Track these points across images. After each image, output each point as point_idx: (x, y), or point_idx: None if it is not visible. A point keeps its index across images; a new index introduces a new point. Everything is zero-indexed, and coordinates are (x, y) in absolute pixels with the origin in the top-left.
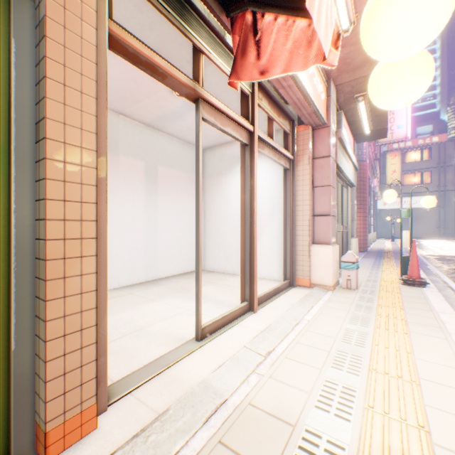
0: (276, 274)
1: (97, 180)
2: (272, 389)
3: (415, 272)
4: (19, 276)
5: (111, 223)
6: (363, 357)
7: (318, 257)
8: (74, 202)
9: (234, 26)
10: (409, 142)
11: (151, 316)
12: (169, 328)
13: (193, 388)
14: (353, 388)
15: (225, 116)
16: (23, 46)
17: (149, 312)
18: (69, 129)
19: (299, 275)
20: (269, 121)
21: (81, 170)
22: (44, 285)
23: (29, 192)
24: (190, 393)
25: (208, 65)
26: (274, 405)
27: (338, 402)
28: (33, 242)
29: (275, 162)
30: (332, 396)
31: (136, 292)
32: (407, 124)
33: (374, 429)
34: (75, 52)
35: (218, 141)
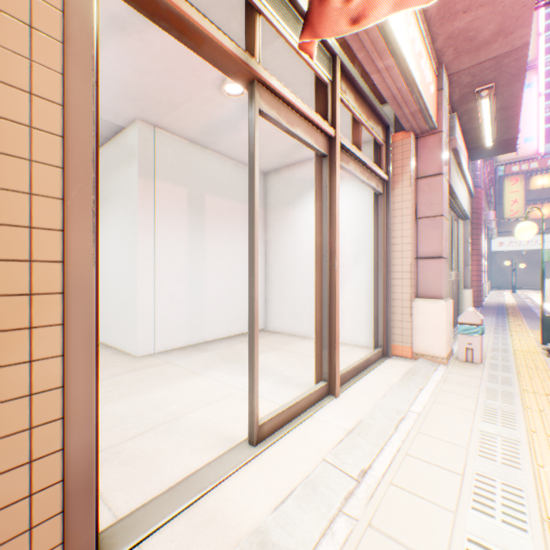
0: (363, 339)
1: (64, 190)
2: None
3: None
4: None
5: (144, 269)
6: (525, 492)
7: (423, 317)
8: (13, 228)
9: None
10: (534, 163)
11: (190, 398)
12: (213, 419)
13: (240, 546)
14: None
15: (294, 110)
16: None
17: (188, 392)
18: (2, 90)
19: (396, 341)
20: (354, 125)
21: (29, 168)
22: None
23: None
24: None
25: (269, 42)
26: None
27: None
28: None
29: (363, 183)
30: None
31: (174, 360)
32: (538, 136)
33: None
34: None
35: (284, 160)
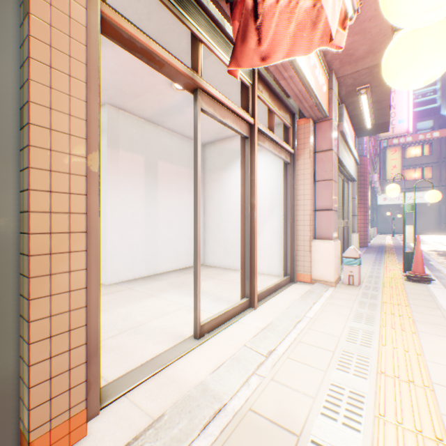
0: (277, 270)
1: (87, 170)
2: (274, 393)
3: (420, 268)
4: (2, 272)
5: (111, 218)
6: (370, 359)
7: (319, 253)
8: (61, 194)
9: (234, 12)
10: (409, 137)
11: (150, 311)
12: (167, 324)
13: (190, 391)
14: (361, 393)
15: (225, 107)
16: (6, 25)
17: (148, 308)
18: (55, 115)
19: (300, 271)
20: (269, 114)
21: (69, 159)
22: (28, 283)
23: (13, 182)
24: (187, 397)
25: (207, 56)
26: (277, 411)
27: (345, 409)
28: (18, 236)
29: (275, 156)
30: (339, 402)
31: (135, 287)
32: (408, 119)
33: (387, 441)
34: (63, 32)
35: (218, 136)
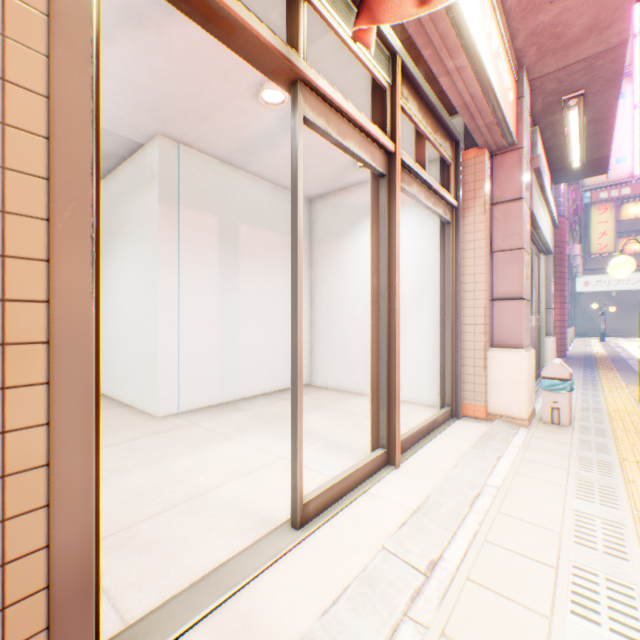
0: (427, 396)
1: (50, 207)
2: None
3: None
4: None
5: (166, 313)
6: (636, 590)
7: (500, 370)
8: None
9: None
10: (626, 189)
11: (220, 468)
12: (247, 494)
13: None
14: None
15: (345, 119)
16: None
17: (218, 460)
18: None
19: (468, 399)
20: (417, 140)
21: (1, 178)
22: None
23: None
24: None
25: (315, 38)
26: None
27: None
28: None
29: (428, 210)
30: None
31: (202, 422)
32: (633, 156)
33: None
34: None
35: (332, 184)
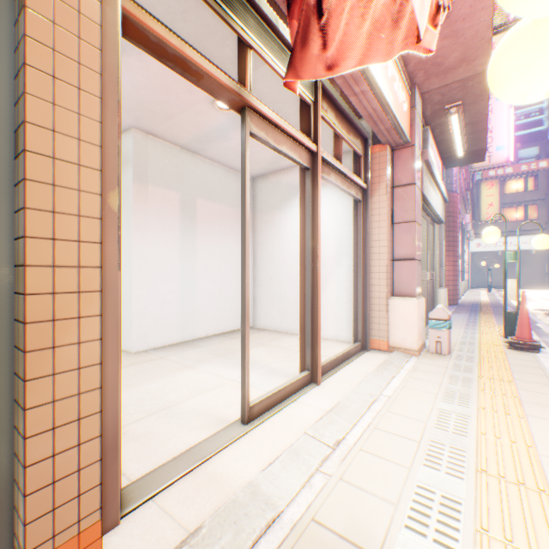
0: (345, 334)
1: (102, 211)
2: (344, 497)
3: (526, 333)
4: None
5: (139, 270)
6: (467, 452)
7: (398, 313)
8: (68, 242)
9: (292, 8)
10: (509, 168)
11: (186, 387)
12: (208, 404)
13: (236, 495)
14: (457, 499)
15: (280, 130)
16: None
17: (183, 383)
18: (60, 139)
19: (374, 336)
20: (335, 139)
21: (78, 196)
22: (23, 358)
23: (5, 227)
24: (232, 502)
25: (258, 66)
26: (348, 523)
27: (437, 521)
28: (11, 297)
29: (344, 192)
30: (428, 510)
31: (168, 356)
32: (509, 145)
33: None
34: (70, 32)
35: (271, 167)
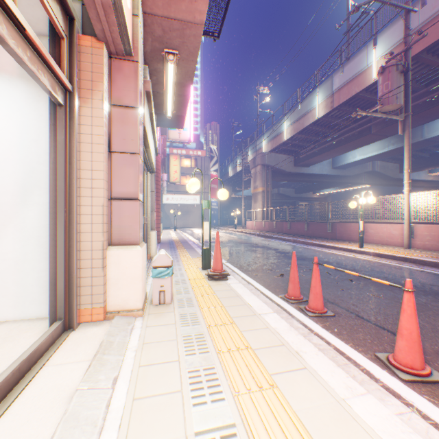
0: (38, 307)
1: None
2: None
3: (220, 265)
4: None
5: None
6: None
7: (120, 267)
8: None
9: None
10: (184, 151)
11: None
12: None
13: None
14: None
15: None
16: None
17: None
18: None
19: (86, 304)
20: None
21: None
22: None
23: None
24: None
25: None
26: None
27: None
28: None
29: (23, 65)
30: None
31: None
32: (191, 129)
33: None
34: None
35: None
